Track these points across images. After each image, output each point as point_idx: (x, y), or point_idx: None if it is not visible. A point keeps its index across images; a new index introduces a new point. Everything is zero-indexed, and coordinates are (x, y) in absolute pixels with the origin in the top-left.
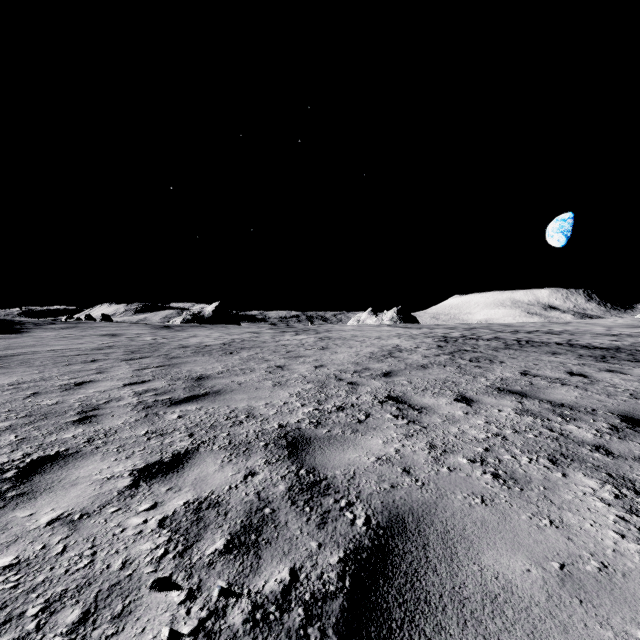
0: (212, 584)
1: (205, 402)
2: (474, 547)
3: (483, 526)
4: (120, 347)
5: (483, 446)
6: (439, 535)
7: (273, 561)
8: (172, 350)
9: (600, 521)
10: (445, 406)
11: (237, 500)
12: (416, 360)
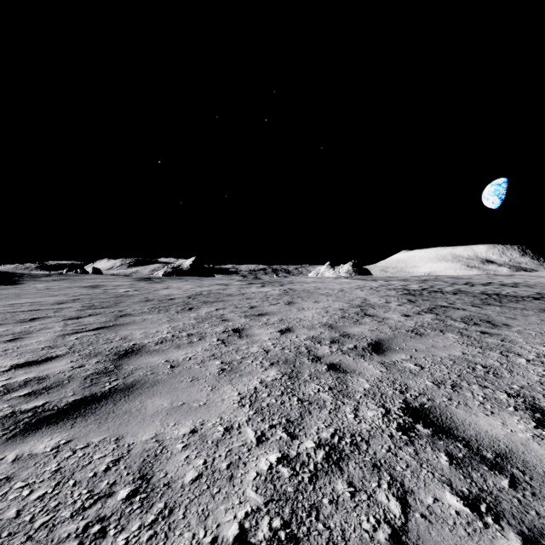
0: None
1: (87, 422)
2: None
3: None
4: (84, 300)
5: None
6: None
7: None
8: (132, 305)
9: None
10: (543, 451)
11: None
12: (399, 321)
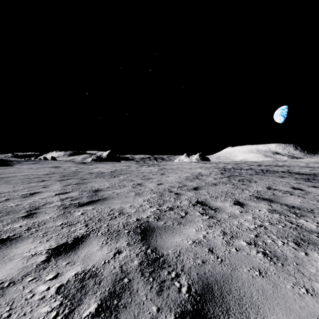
0: None
1: (97, 205)
2: (260, 312)
3: (263, 294)
4: (58, 173)
5: (254, 233)
6: (236, 301)
7: None
8: (84, 175)
9: None
10: (229, 207)
11: (108, 272)
12: (210, 180)
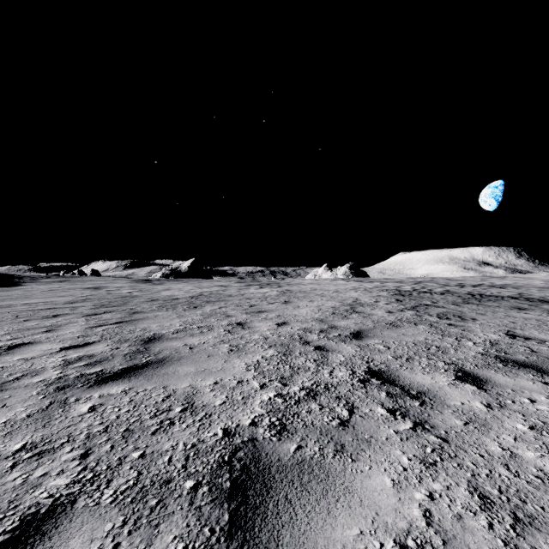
0: None
1: (139, 379)
2: None
3: None
4: (93, 300)
5: None
6: None
7: None
8: (140, 304)
9: None
10: (450, 390)
11: None
12: (382, 316)
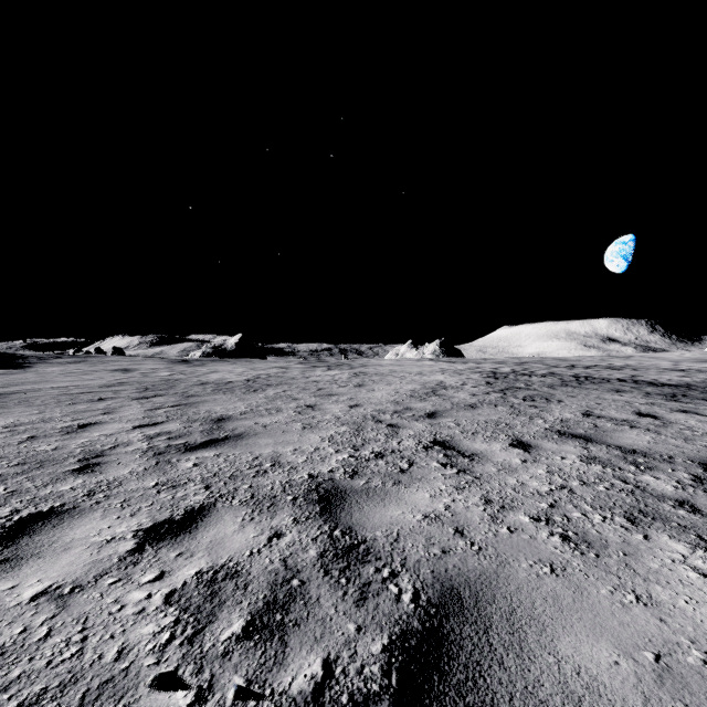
0: (227, 681)
1: (225, 448)
2: (547, 631)
3: (556, 603)
4: (132, 384)
5: (547, 501)
6: (503, 615)
7: (302, 650)
8: (190, 387)
9: (696, 597)
10: (499, 452)
11: (259, 569)
12: (463, 399)
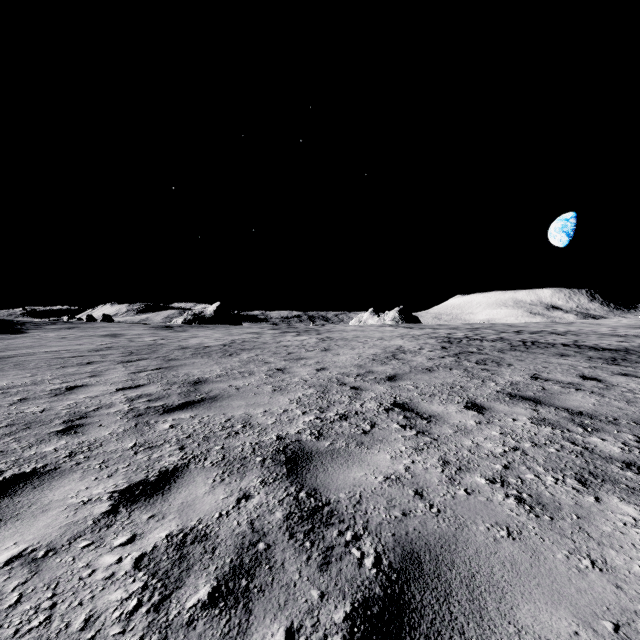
0: None
1: (200, 409)
2: (506, 598)
3: (514, 568)
4: (118, 348)
5: (501, 462)
6: (463, 581)
7: (266, 618)
8: (171, 351)
9: None
10: (455, 414)
11: (227, 531)
12: (421, 362)
